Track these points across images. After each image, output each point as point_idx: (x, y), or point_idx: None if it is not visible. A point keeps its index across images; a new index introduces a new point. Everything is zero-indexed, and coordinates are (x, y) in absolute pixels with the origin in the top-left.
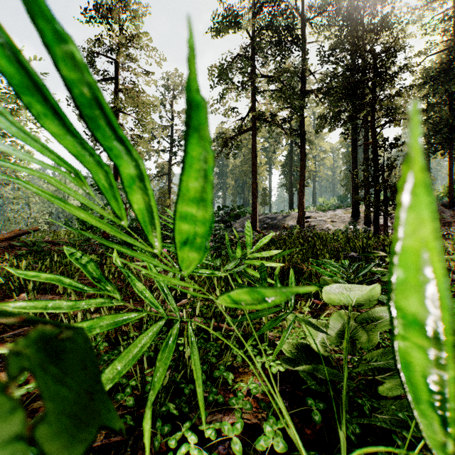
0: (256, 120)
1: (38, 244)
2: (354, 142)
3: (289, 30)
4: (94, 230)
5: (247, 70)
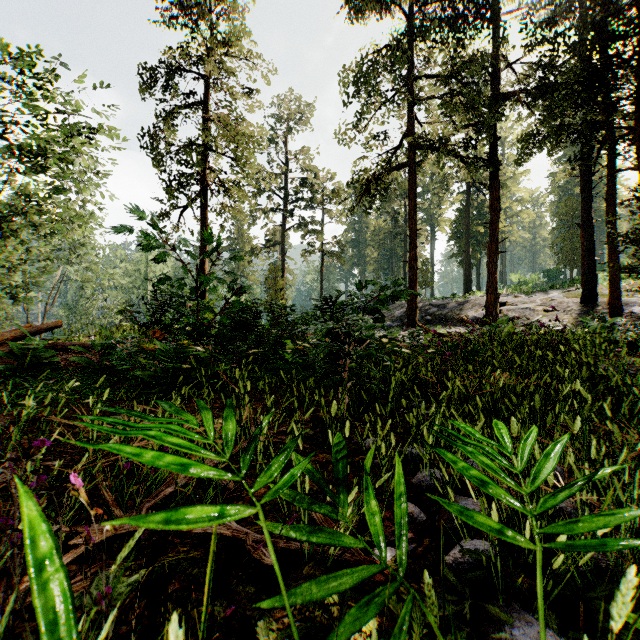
0: (415, 149)
1: (36, 353)
2: (586, 176)
3: None
4: (164, 325)
5: (402, 67)
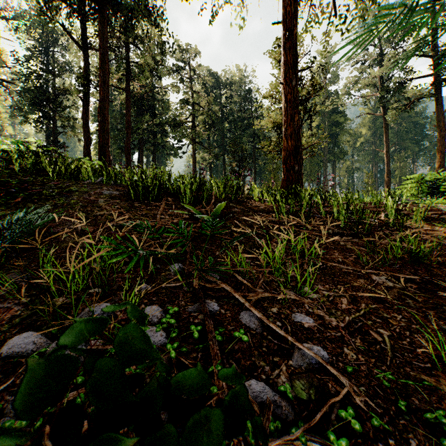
0: None
1: None
2: (48, 136)
3: None
4: None
5: None
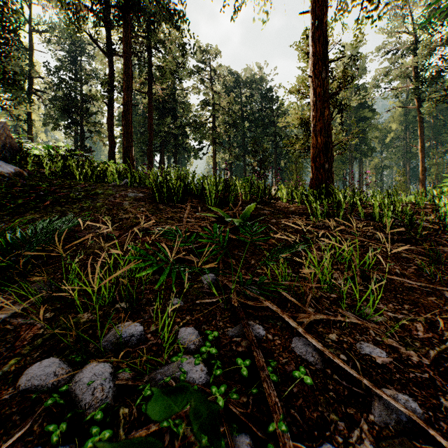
0: None
1: None
2: (76, 142)
3: (17, 36)
4: None
5: None
